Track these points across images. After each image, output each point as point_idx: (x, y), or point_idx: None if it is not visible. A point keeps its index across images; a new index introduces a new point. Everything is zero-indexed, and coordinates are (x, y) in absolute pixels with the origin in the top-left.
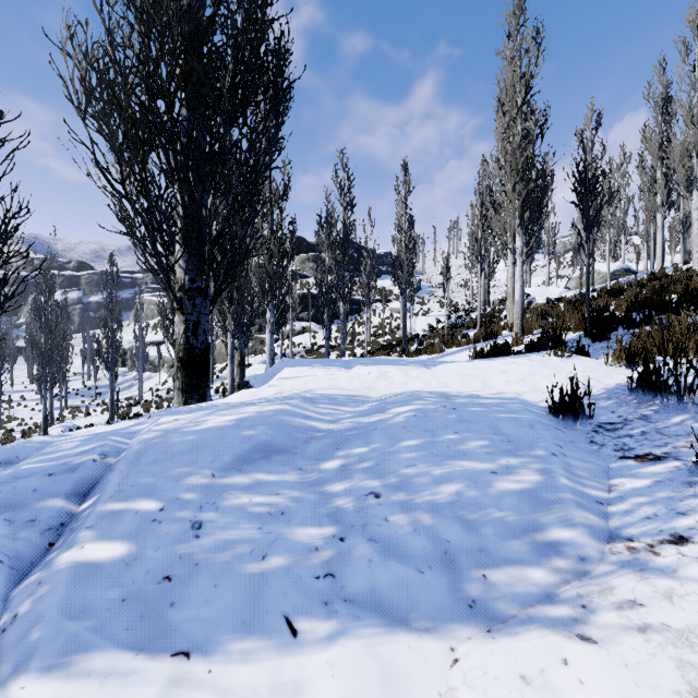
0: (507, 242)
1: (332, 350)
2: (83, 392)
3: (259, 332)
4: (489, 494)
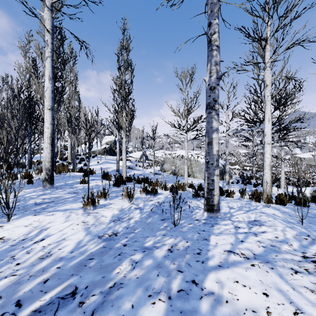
0: None
1: None
2: None
3: None
4: None
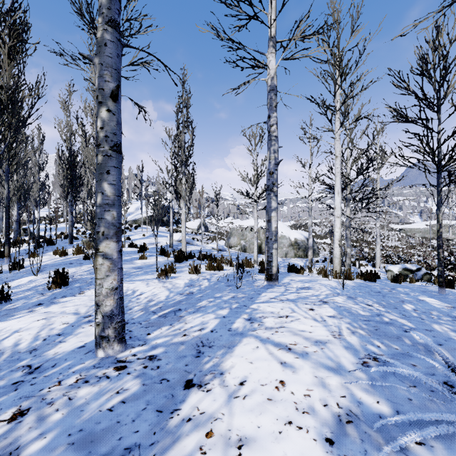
0: None
1: None
2: None
3: None
4: None
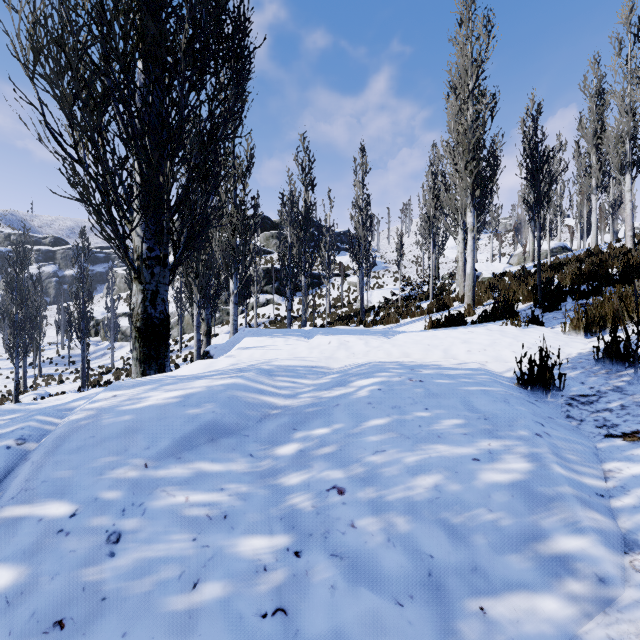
0: (458, 219)
1: (294, 321)
2: (57, 360)
3: (225, 303)
4: (474, 488)
